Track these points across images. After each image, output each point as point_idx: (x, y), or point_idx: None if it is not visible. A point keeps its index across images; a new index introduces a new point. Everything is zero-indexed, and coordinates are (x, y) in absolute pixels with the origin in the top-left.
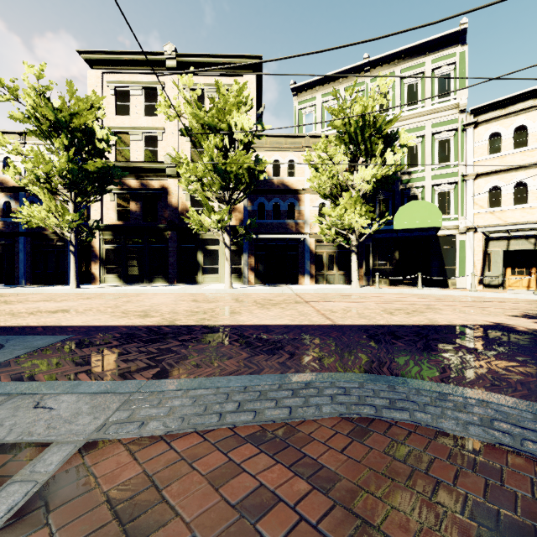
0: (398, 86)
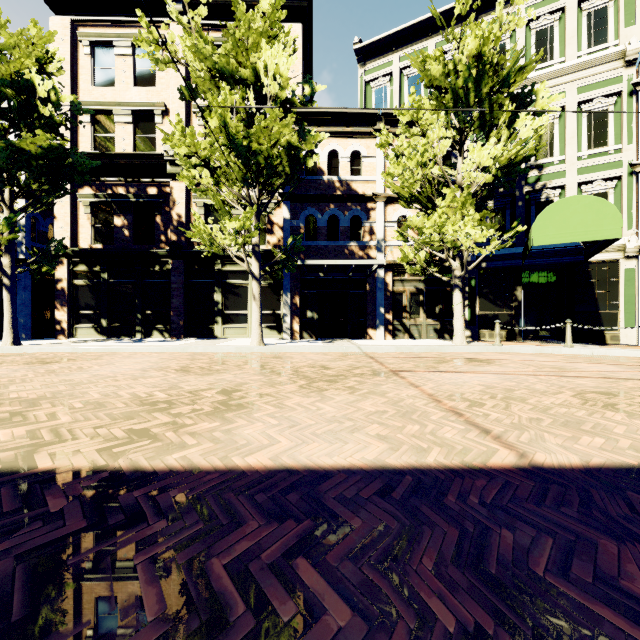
0: (522, 32)
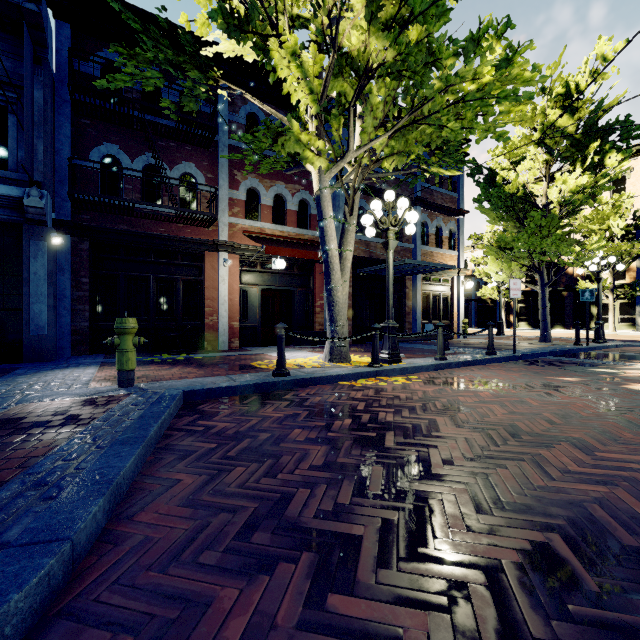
0: None
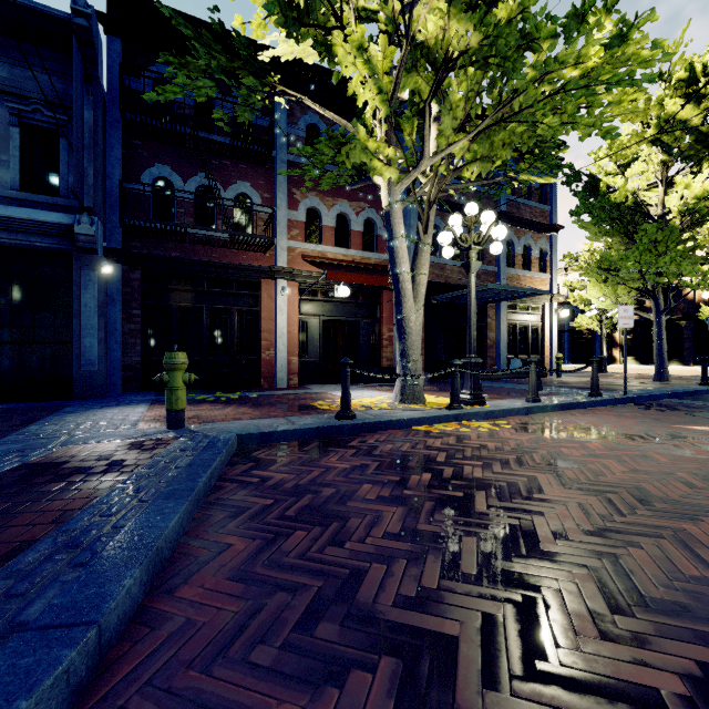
0: None
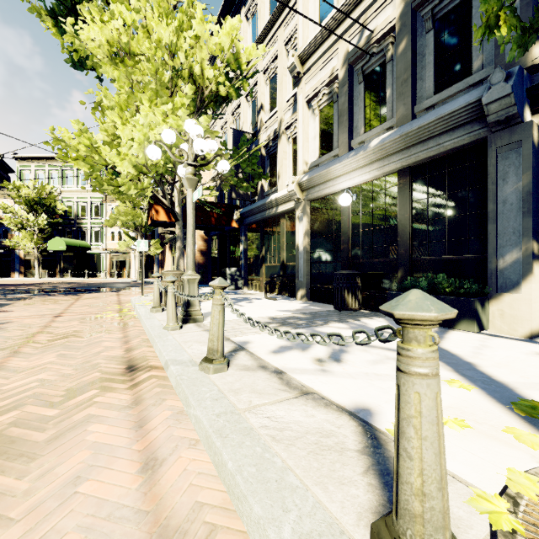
0: (76, 173)
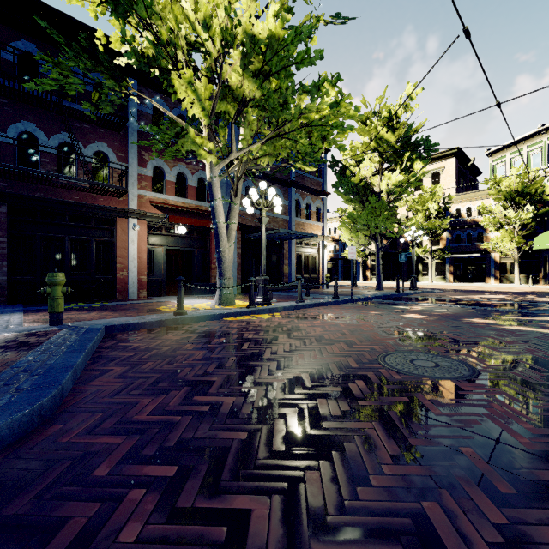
0: None
